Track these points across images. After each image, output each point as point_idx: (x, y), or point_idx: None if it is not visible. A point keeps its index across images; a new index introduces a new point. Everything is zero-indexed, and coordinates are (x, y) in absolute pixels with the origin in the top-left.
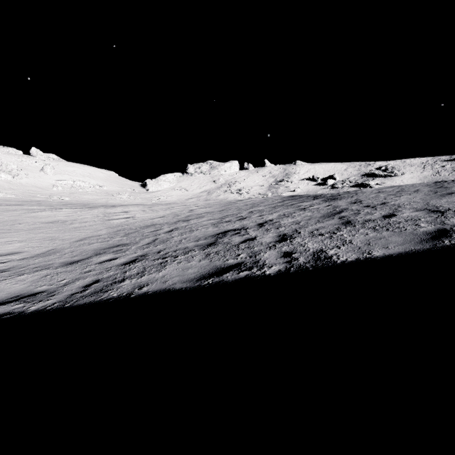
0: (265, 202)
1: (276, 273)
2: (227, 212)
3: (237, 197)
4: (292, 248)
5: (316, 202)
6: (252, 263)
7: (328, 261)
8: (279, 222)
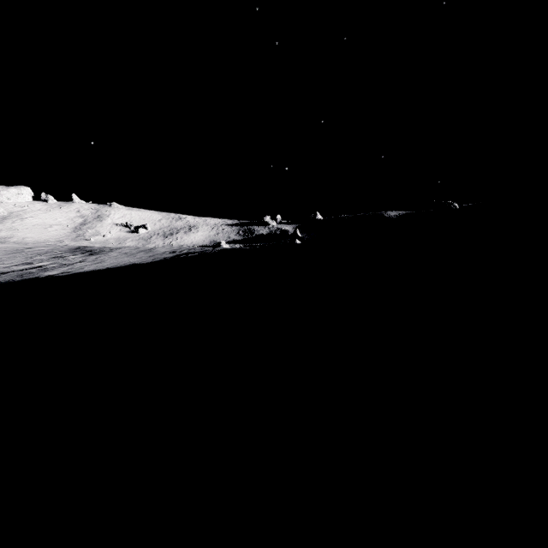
0: (50, 252)
1: (33, 279)
2: (15, 260)
3: (29, 236)
4: (44, 274)
5: (80, 256)
6: (26, 278)
7: (51, 276)
8: (48, 266)
